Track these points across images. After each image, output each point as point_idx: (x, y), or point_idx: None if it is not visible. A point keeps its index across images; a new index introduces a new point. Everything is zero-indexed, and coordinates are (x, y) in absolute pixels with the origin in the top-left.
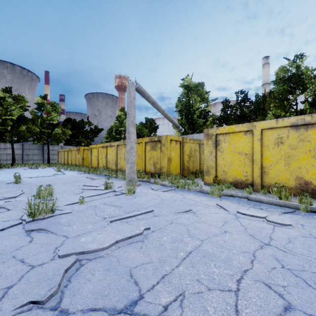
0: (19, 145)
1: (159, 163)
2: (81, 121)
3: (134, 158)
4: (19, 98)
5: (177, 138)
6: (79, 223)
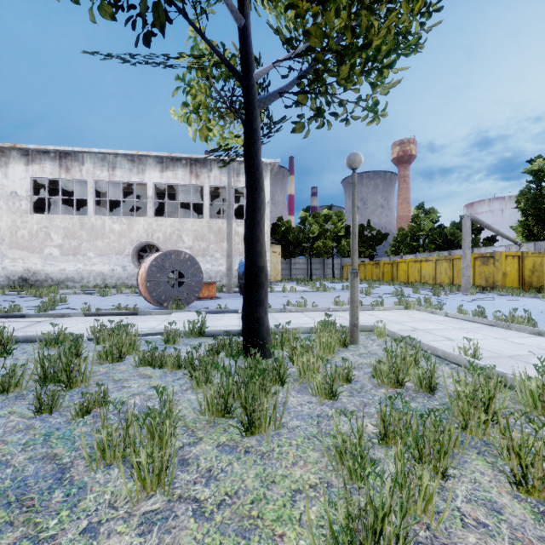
0: (304, 259)
1: (492, 278)
2: (360, 227)
3: (469, 273)
4: (316, 215)
5: (514, 254)
6: (457, 298)
